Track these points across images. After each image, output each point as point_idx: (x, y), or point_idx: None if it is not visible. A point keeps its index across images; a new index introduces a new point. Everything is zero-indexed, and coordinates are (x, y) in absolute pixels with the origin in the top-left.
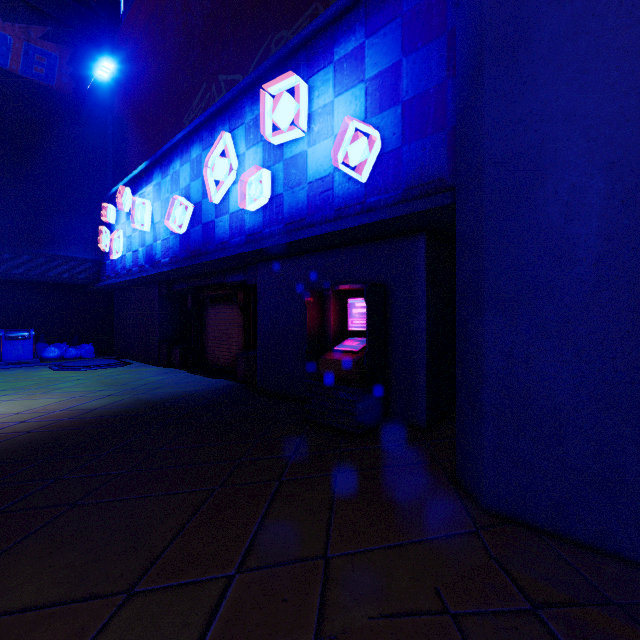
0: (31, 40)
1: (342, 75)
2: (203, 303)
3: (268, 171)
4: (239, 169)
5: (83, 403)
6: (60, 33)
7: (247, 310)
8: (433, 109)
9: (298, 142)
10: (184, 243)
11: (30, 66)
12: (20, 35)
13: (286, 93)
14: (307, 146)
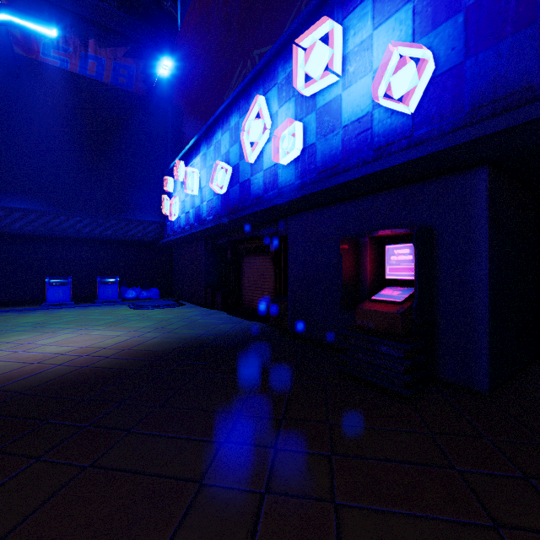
0: (117, 59)
1: (383, 3)
2: (240, 254)
3: (300, 123)
4: (272, 127)
5: (146, 338)
6: (136, 50)
7: (278, 260)
8: (514, 2)
9: (331, 88)
10: (224, 202)
11: (117, 78)
12: (110, 56)
13: (319, 41)
14: (341, 89)
